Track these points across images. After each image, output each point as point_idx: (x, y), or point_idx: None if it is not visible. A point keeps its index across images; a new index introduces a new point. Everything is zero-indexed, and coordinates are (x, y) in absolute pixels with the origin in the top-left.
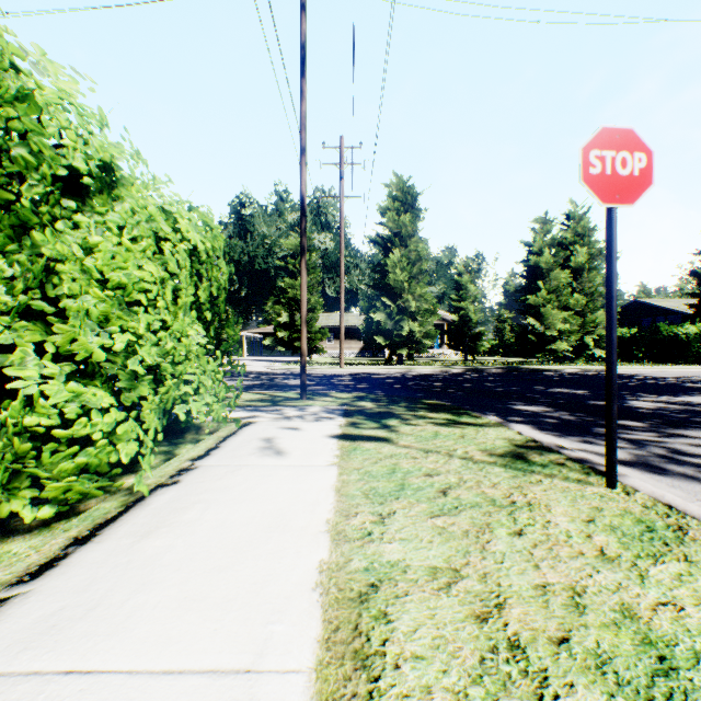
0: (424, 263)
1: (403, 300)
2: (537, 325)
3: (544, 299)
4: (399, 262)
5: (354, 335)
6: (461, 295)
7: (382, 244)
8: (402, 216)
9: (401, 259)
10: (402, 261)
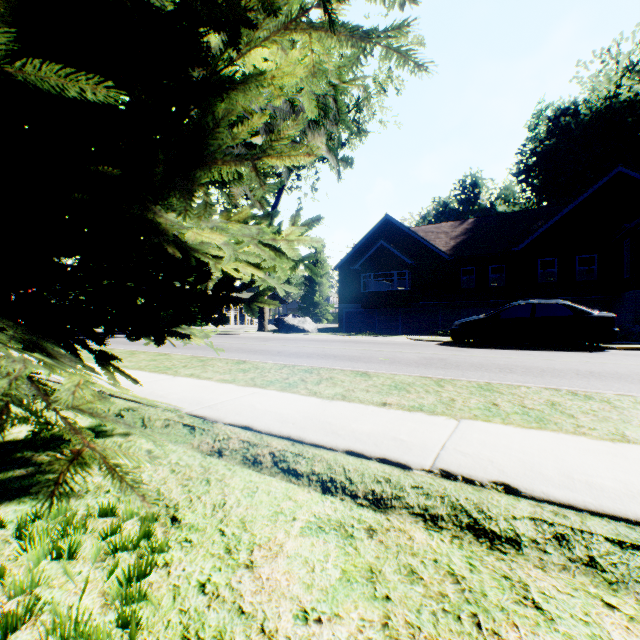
0: None
1: None
2: None
3: None
4: None
5: None
6: None
7: None
8: None
9: None
10: None
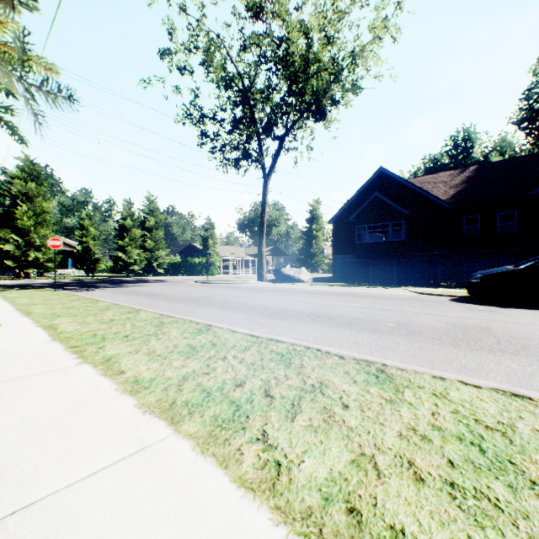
0: (48, 216)
1: (31, 237)
2: (124, 257)
3: (129, 243)
4: (27, 212)
5: None
6: (85, 233)
7: (13, 198)
8: (30, 183)
9: (29, 210)
10: (30, 212)
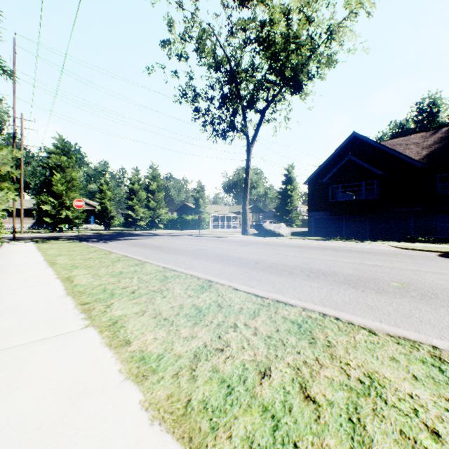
0: (75, 182)
1: (63, 199)
2: (133, 214)
3: (136, 203)
4: (61, 179)
5: (27, 214)
6: (103, 196)
7: (50, 169)
8: (62, 157)
9: (62, 178)
10: (62, 180)
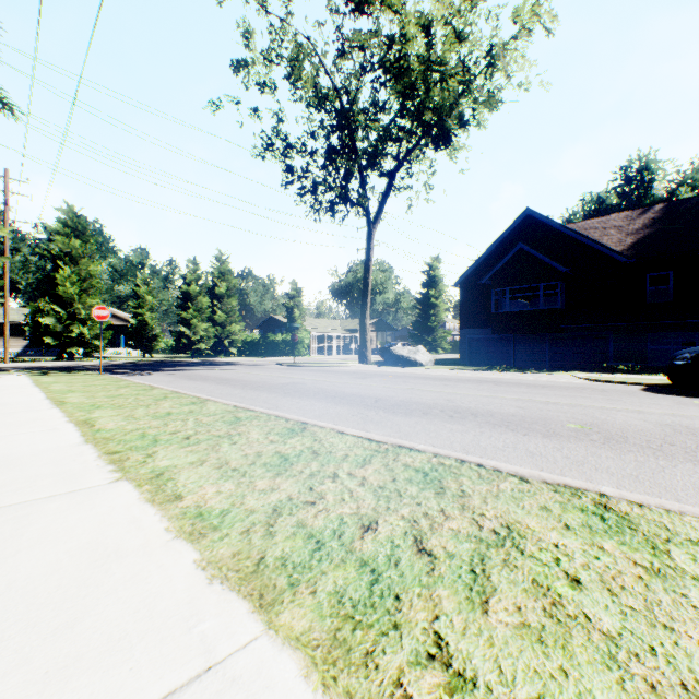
0: (95, 281)
1: (75, 308)
2: (188, 332)
3: (194, 315)
4: (71, 276)
5: (15, 332)
6: (140, 303)
7: (53, 259)
8: (74, 240)
9: (73, 275)
10: (74, 276)
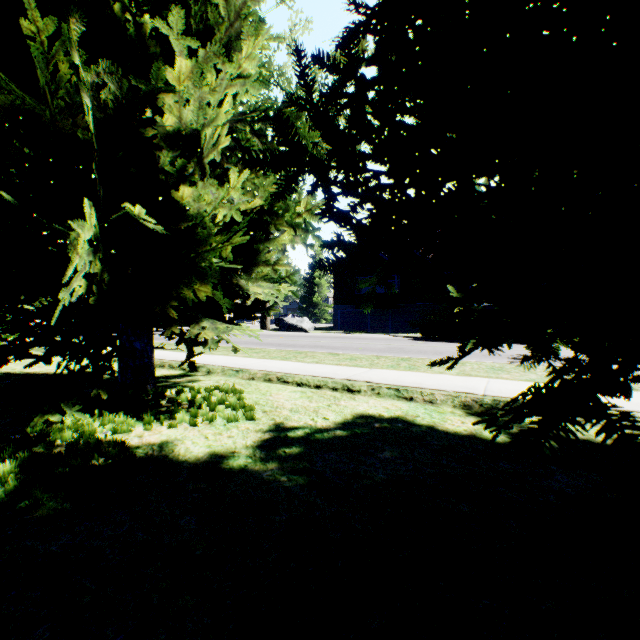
0: None
1: None
2: None
3: None
4: None
5: None
6: None
7: None
8: None
9: None
10: None
